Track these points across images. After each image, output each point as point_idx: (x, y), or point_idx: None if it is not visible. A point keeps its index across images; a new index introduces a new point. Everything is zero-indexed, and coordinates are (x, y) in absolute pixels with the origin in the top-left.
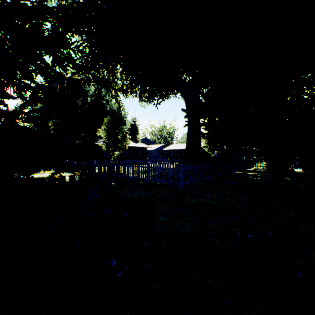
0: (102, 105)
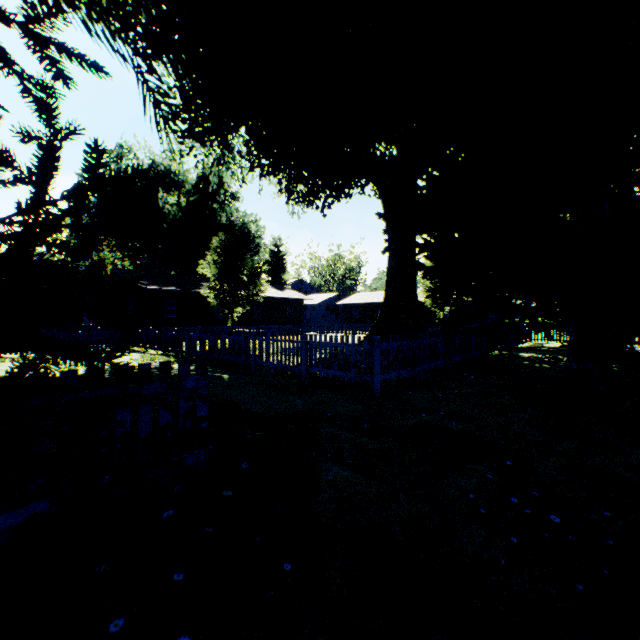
0: (211, 211)
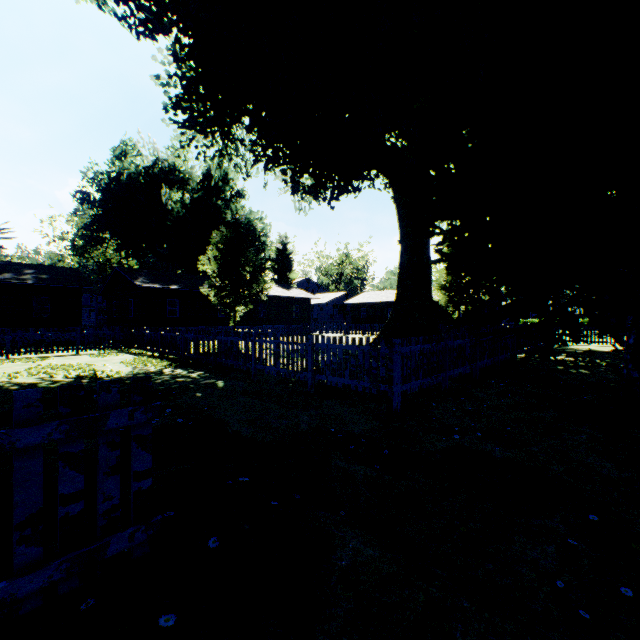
0: (216, 208)
